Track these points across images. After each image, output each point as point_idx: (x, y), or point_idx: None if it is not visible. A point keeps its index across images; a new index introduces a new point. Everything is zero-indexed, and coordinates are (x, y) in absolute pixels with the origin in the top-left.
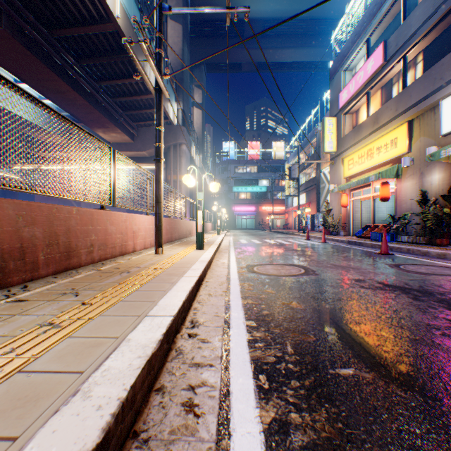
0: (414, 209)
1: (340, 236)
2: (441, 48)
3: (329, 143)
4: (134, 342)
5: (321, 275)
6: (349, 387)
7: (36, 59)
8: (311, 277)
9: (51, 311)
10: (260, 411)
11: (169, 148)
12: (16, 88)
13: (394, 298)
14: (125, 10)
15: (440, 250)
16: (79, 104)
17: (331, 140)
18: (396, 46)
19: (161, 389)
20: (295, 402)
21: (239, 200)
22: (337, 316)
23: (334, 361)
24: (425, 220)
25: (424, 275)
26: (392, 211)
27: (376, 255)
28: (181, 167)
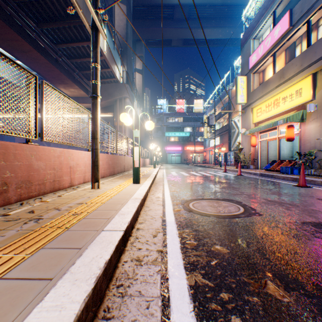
0: (318, 147)
1: (250, 169)
2: None
3: (241, 96)
4: None
5: (266, 215)
6: None
7: None
8: (257, 219)
9: None
10: None
11: (116, 101)
12: None
13: None
14: None
15: None
16: (42, 63)
17: (242, 94)
18: (301, 12)
19: None
20: None
21: (170, 142)
22: None
23: None
24: None
25: None
26: (291, 149)
27: (296, 187)
28: None
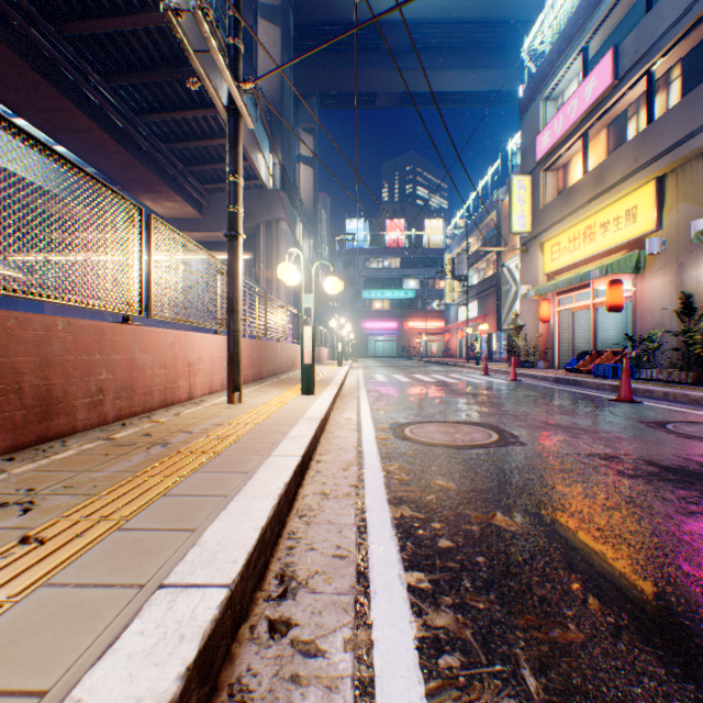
0: (667, 325)
1: (537, 369)
2: None
3: (519, 218)
4: None
5: (532, 445)
6: None
7: (32, 72)
8: (515, 450)
9: None
10: None
11: (260, 226)
12: None
13: (702, 502)
14: None
15: None
16: (111, 152)
17: (523, 213)
18: (635, 53)
19: None
20: None
21: (373, 312)
22: (607, 557)
23: None
24: (690, 343)
25: None
26: (623, 328)
27: (612, 403)
28: (279, 257)
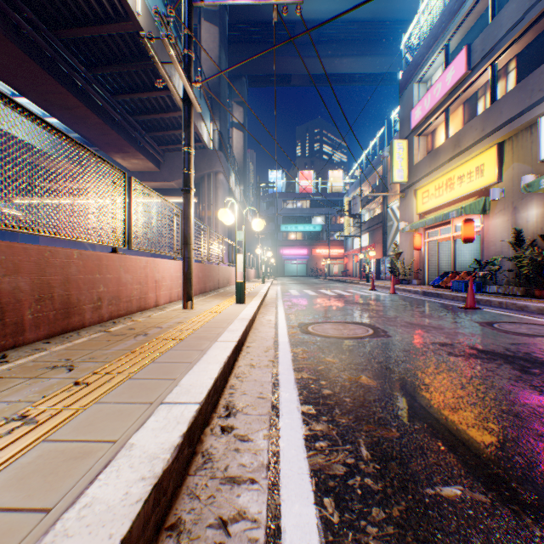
0: (506, 252)
1: (412, 285)
2: (539, 52)
3: (399, 171)
4: (139, 449)
5: (395, 337)
6: (461, 522)
7: (37, 66)
8: (383, 340)
9: (28, 396)
10: None
11: (203, 177)
12: None
13: (496, 370)
14: (148, 5)
15: (541, 304)
16: (92, 123)
17: (401, 168)
18: (482, 50)
19: (175, 526)
20: None
21: (289, 241)
22: (425, 398)
23: (431, 473)
24: (521, 266)
25: (527, 338)
26: (476, 254)
27: (461, 310)
28: (217, 201)
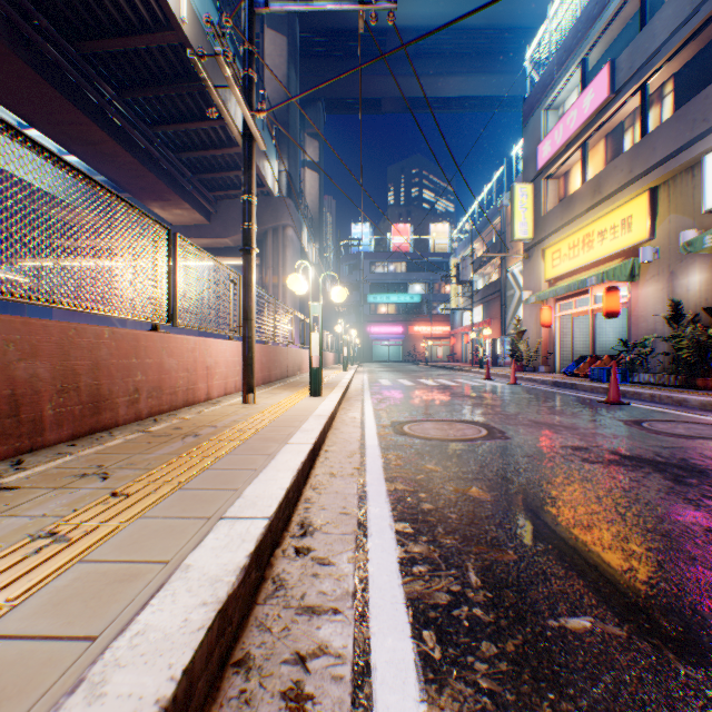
0: (660, 331)
1: (539, 373)
2: (704, 71)
3: (521, 225)
4: (197, 571)
5: (515, 439)
6: (589, 657)
7: (51, 89)
8: (500, 442)
9: (55, 509)
10: (428, 709)
11: (266, 233)
12: (3, 125)
13: (643, 480)
14: (196, 10)
15: (704, 397)
16: (123, 162)
17: (525, 220)
18: (630, 68)
19: (243, 662)
20: (493, 690)
21: (378, 316)
22: (551, 514)
23: (555, 603)
24: (679, 348)
25: (685, 440)
26: (623, 333)
27: (601, 405)
28: (285, 263)
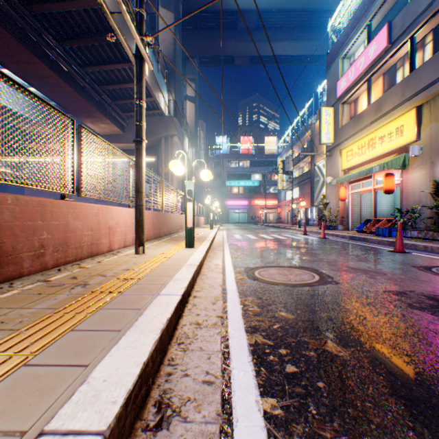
0: (424, 202)
1: (338, 230)
2: None
3: (326, 134)
4: None
5: (344, 283)
6: None
7: (11, 37)
8: (333, 287)
9: None
10: None
11: (160, 140)
12: None
13: None
14: None
15: None
16: (64, 91)
17: (328, 131)
18: (402, 26)
19: None
20: None
21: (232, 194)
22: (422, 382)
23: None
24: None
25: None
26: (392, 204)
27: (391, 253)
28: (173, 159)
